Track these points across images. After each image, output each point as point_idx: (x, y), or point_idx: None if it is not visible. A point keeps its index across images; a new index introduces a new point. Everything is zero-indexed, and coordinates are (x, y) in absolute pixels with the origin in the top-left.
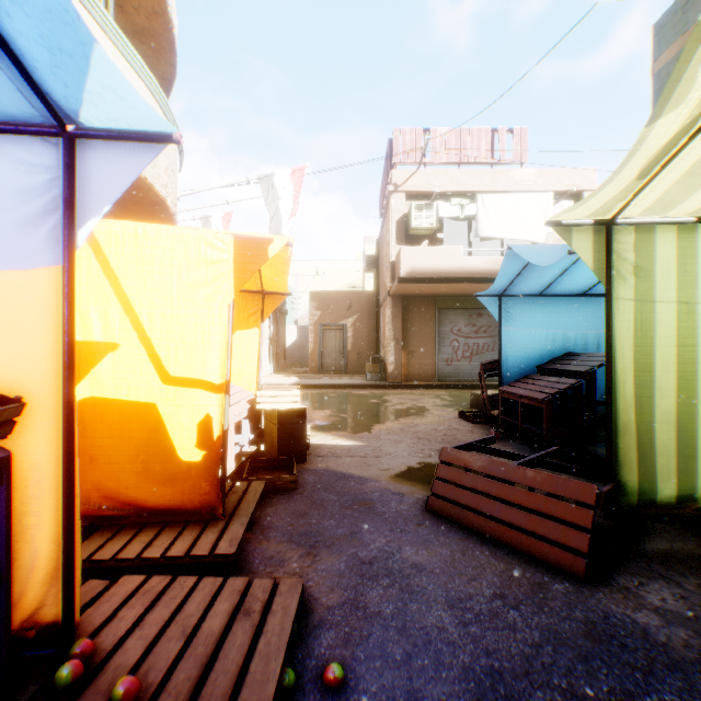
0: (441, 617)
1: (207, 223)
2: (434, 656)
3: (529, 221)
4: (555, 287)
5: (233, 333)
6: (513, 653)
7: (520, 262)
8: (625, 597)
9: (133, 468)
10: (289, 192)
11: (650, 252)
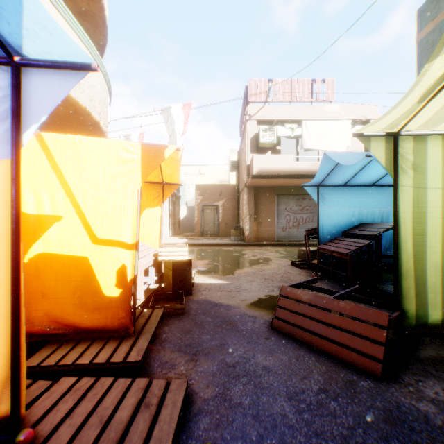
0: (284, 406)
1: (128, 140)
2: (279, 437)
3: (335, 139)
4: (354, 180)
5: (144, 210)
6: (335, 434)
7: (332, 163)
8: (410, 391)
9: (72, 301)
10: (181, 119)
11: (423, 154)
